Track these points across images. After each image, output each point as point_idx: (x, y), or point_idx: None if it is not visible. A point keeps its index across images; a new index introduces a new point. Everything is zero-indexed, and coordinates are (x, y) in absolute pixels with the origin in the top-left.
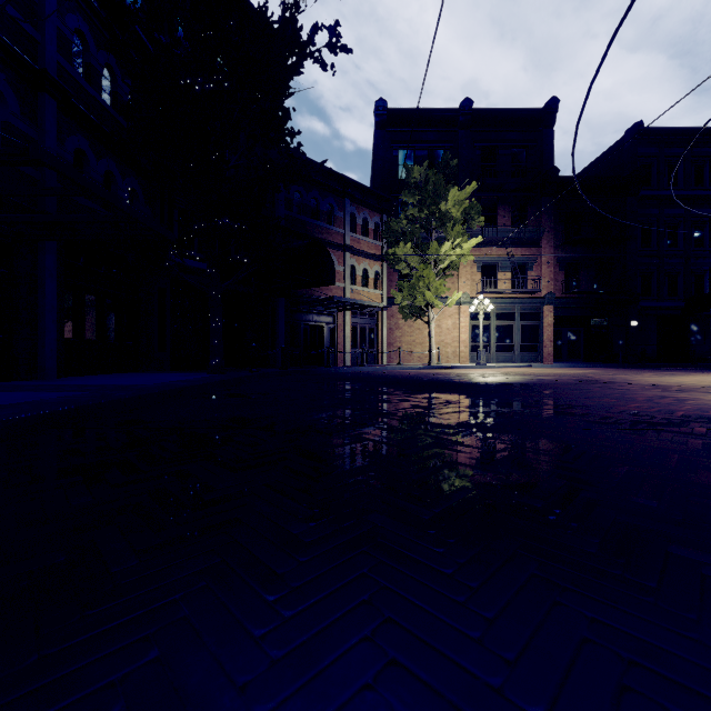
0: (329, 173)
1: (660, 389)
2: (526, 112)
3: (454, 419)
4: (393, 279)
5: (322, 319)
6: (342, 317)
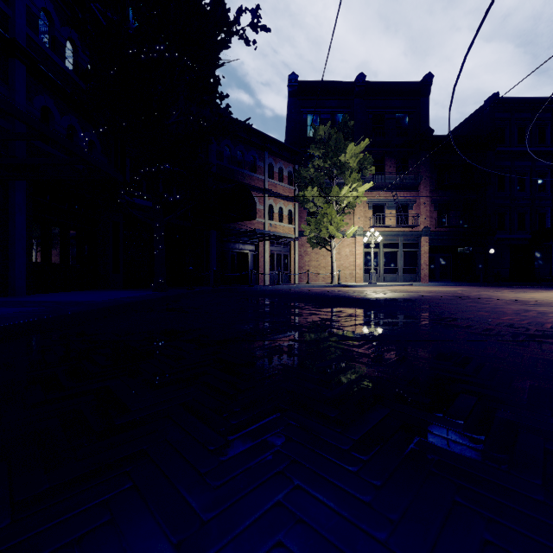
0: (252, 131)
1: (521, 303)
2: (407, 85)
3: (358, 331)
4: (303, 216)
5: (247, 247)
6: (262, 245)
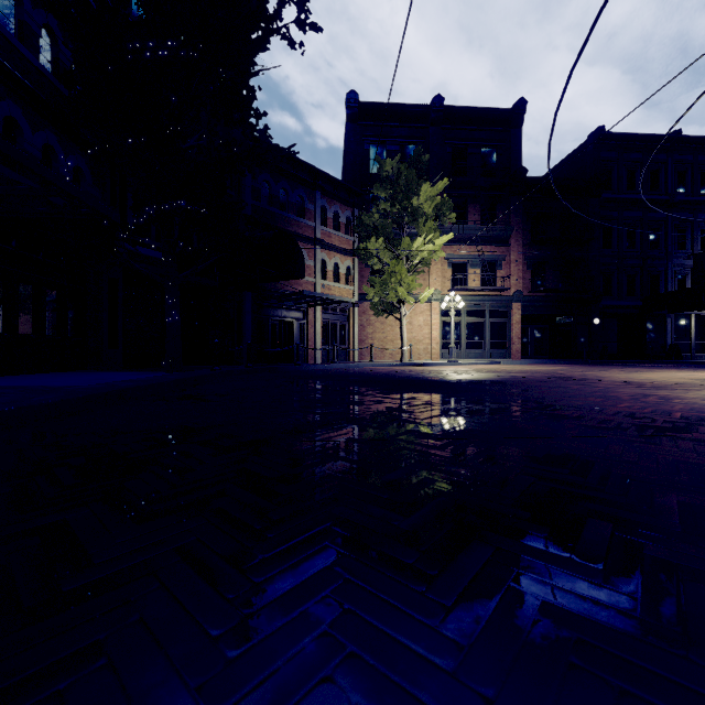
0: (299, 164)
1: (636, 386)
2: (495, 112)
3: (439, 425)
4: (365, 275)
5: (292, 314)
6: (313, 312)
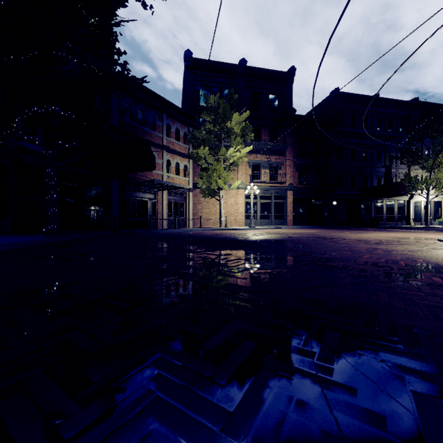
0: (151, 94)
1: (364, 242)
2: (277, 73)
3: (250, 278)
4: (197, 171)
5: (147, 196)
6: (161, 195)
